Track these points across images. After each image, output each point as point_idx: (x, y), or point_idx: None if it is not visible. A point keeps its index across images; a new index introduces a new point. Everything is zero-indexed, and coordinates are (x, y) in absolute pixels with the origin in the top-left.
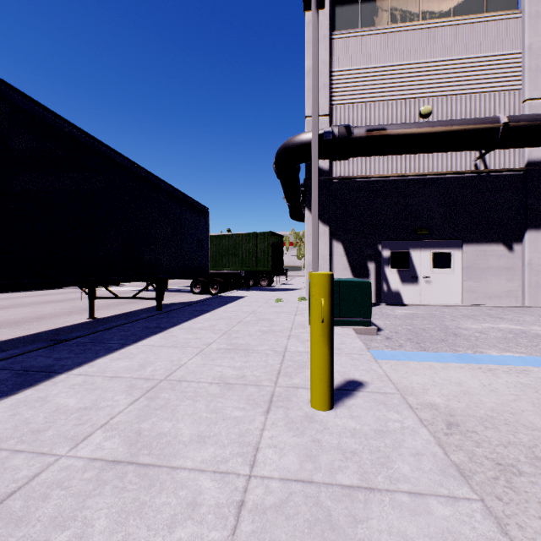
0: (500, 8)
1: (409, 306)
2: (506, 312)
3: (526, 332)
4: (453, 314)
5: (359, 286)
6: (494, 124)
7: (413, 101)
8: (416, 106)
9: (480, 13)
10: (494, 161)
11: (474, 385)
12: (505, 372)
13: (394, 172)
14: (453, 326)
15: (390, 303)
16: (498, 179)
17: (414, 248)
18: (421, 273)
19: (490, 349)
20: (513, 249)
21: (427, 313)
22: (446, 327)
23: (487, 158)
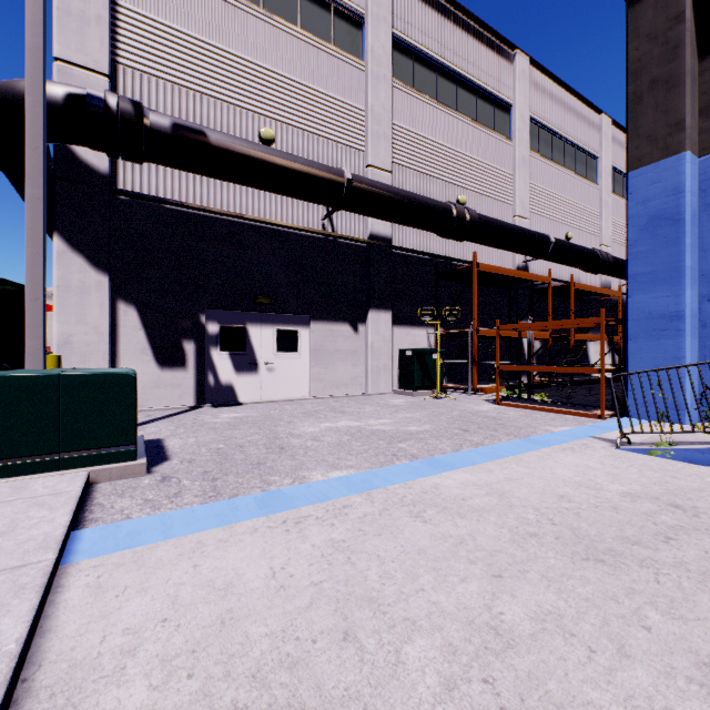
0: (347, 50)
1: (245, 405)
2: (351, 403)
3: (362, 430)
4: (294, 413)
5: (110, 385)
6: (339, 177)
7: (252, 116)
8: (255, 124)
9: (329, 42)
10: (341, 225)
11: (256, 580)
12: (319, 519)
13: (225, 209)
14: (286, 433)
15: (220, 402)
16: (345, 248)
17: (253, 322)
18: (262, 358)
19: (317, 469)
20: (359, 330)
21: (263, 414)
22: (276, 436)
23: (335, 220)
